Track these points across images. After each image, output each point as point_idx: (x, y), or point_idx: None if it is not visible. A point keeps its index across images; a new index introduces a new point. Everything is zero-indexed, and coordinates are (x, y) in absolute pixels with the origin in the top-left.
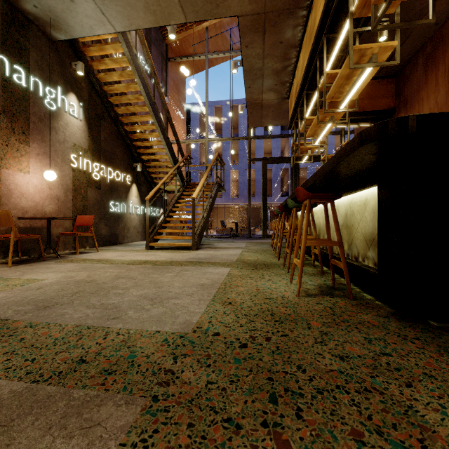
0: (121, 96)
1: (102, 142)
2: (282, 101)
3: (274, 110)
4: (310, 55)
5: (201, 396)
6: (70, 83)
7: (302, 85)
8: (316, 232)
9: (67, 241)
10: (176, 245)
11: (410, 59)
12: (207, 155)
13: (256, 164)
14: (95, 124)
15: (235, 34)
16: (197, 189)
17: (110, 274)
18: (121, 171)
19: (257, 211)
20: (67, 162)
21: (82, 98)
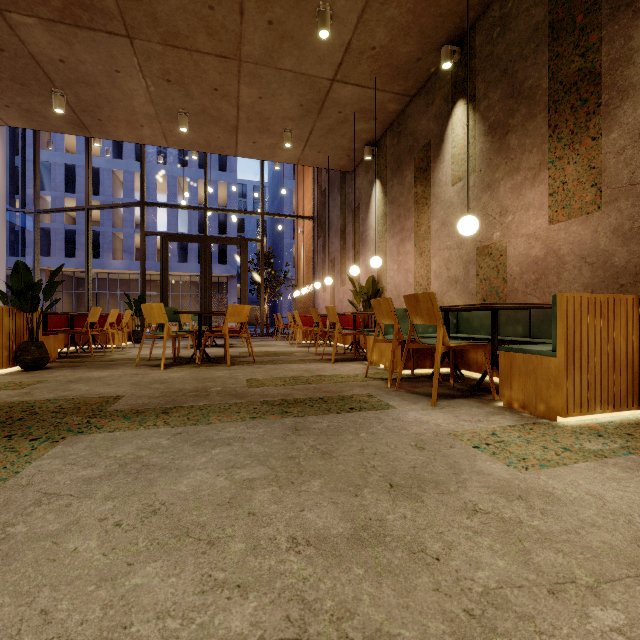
0: None
1: None
2: None
3: None
4: None
5: (71, 414)
6: None
7: None
8: None
9: None
10: None
11: None
12: None
13: None
14: None
15: None
16: None
17: (468, 553)
18: None
19: None
20: None
21: None
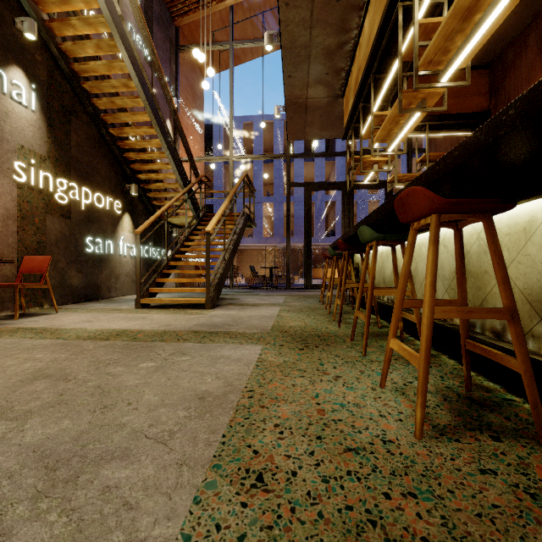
0: (100, 81)
1: (73, 148)
2: (334, 101)
3: (323, 115)
4: (387, 4)
5: None
6: (13, 51)
7: (368, 64)
8: (412, 284)
9: (7, 297)
10: (181, 302)
11: (515, 39)
12: (231, 178)
13: (295, 196)
14: (60, 120)
15: (269, 20)
16: (214, 218)
17: (29, 367)
18: (104, 194)
19: (296, 254)
20: (7, 173)
21: (36, 78)
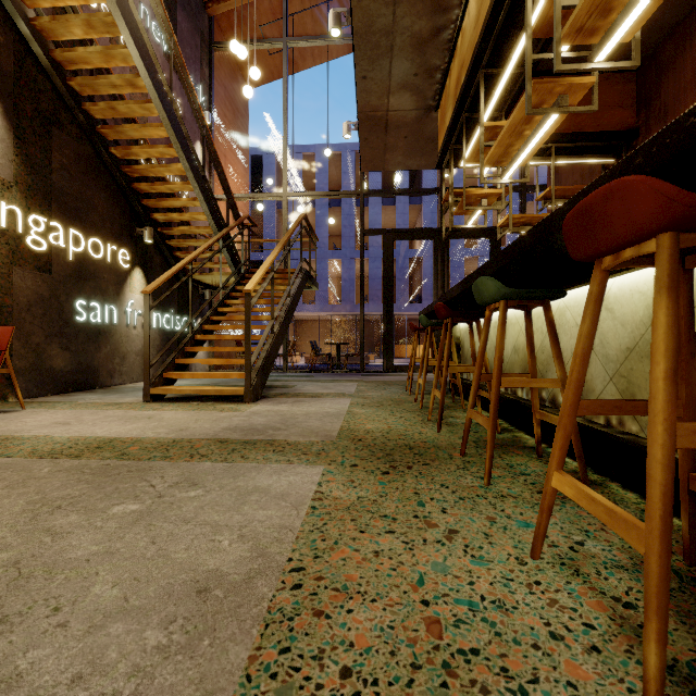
0: (94, 76)
1: (55, 172)
2: (425, 115)
3: (409, 135)
4: None
5: None
6: None
7: (477, 53)
8: (563, 369)
9: None
10: (209, 393)
11: (675, 28)
12: (285, 222)
13: (370, 250)
14: (35, 132)
15: None
16: (257, 273)
17: None
18: (104, 240)
19: (371, 327)
20: None
21: None
